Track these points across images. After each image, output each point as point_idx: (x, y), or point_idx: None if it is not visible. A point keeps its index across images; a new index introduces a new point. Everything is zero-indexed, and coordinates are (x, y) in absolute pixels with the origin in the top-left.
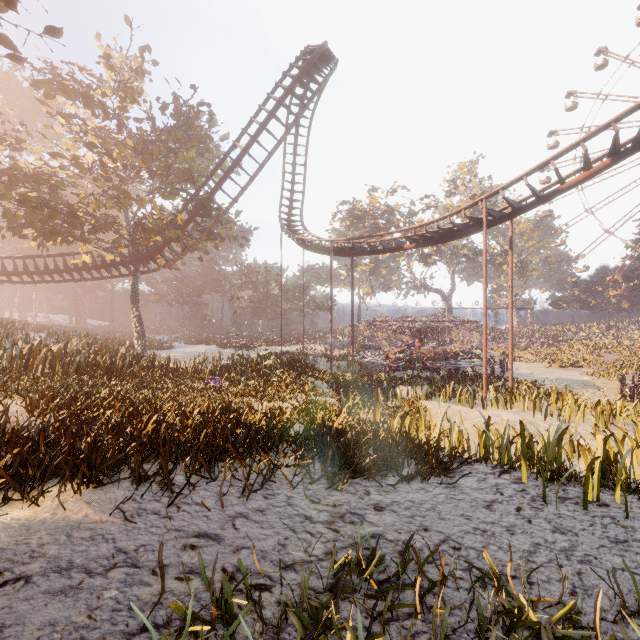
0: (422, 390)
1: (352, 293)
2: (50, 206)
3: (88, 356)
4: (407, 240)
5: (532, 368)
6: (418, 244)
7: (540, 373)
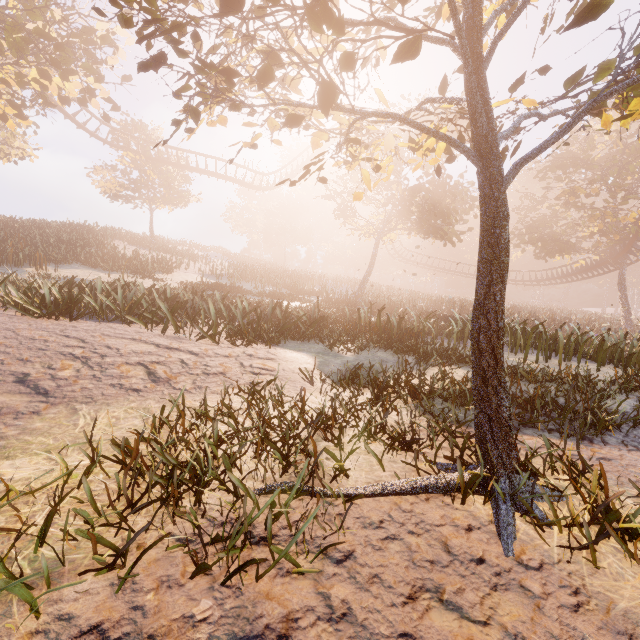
0: None
1: None
2: (543, 239)
3: (527, 317)
4: None
5: None
6: None
7: None
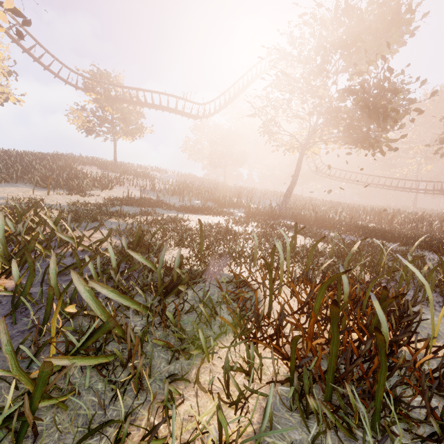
0: None
1: None
2: None
3: None
4: None
5: None
6: None
7: None
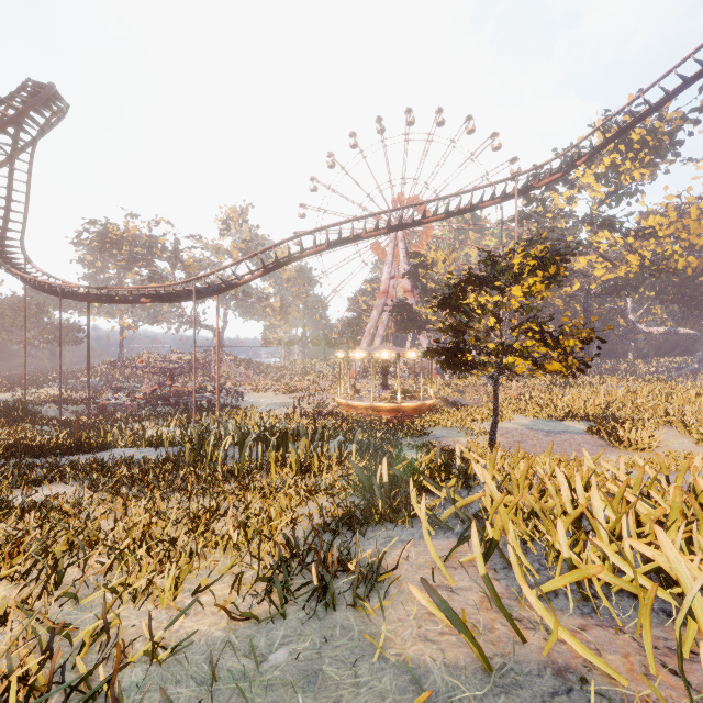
0: (151, 422)
1: (88, 337)
2: None
3: None
4: (143, 296)
5: (264, 396)
6: (153, 300)
7: (266, 400)
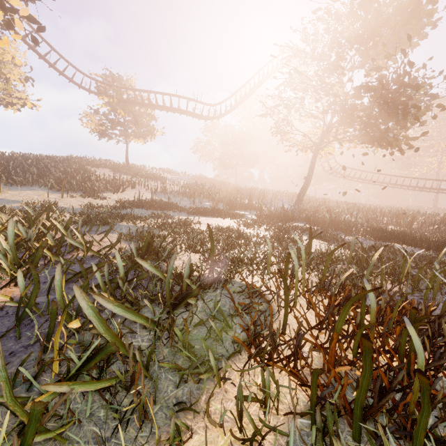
0: None
1: None
2: None
3: None
4: None
5: None
6: None
7: None
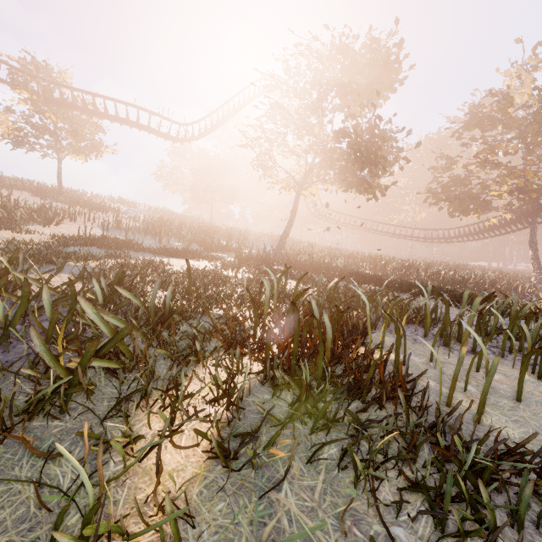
0: None
1: None
2: (459, 197)
3: (452, 276)
4: None
5: None
6: None
7: None
